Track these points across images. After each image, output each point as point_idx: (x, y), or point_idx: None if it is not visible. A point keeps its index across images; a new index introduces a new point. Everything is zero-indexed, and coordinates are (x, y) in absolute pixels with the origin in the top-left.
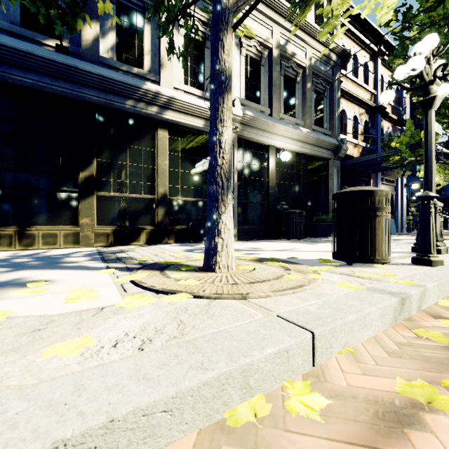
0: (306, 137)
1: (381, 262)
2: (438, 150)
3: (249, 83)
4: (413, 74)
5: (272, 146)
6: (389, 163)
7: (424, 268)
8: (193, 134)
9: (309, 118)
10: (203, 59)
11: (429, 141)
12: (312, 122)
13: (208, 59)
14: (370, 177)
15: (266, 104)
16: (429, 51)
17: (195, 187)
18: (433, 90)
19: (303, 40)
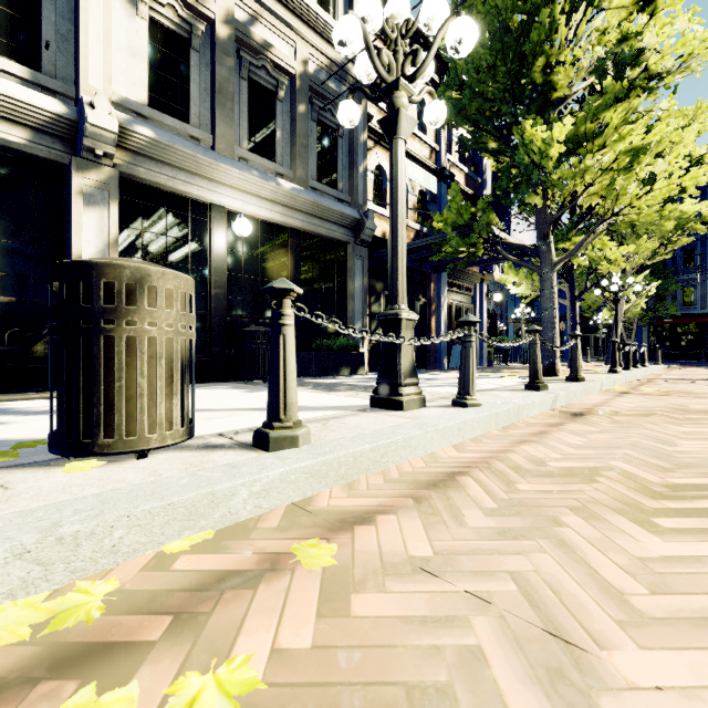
0: (291, 197)
1: (116, 452)
2: (502, 239)
3: (161, 76)
4: (346, 53)
5: (219, 206)
6: (439, 256)
7: (233, 459)
8: (6, 158)
9: (302, 167)
10: (39, 3)
11: (394, 196)
12: (313, 175)
13: (53, 7)
14: (429, 280)
15: (207, 125)
16: (379, 17)
17: (11, 273)
18: (399, 99)
19: (288, 24)
